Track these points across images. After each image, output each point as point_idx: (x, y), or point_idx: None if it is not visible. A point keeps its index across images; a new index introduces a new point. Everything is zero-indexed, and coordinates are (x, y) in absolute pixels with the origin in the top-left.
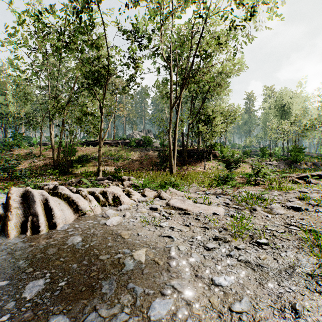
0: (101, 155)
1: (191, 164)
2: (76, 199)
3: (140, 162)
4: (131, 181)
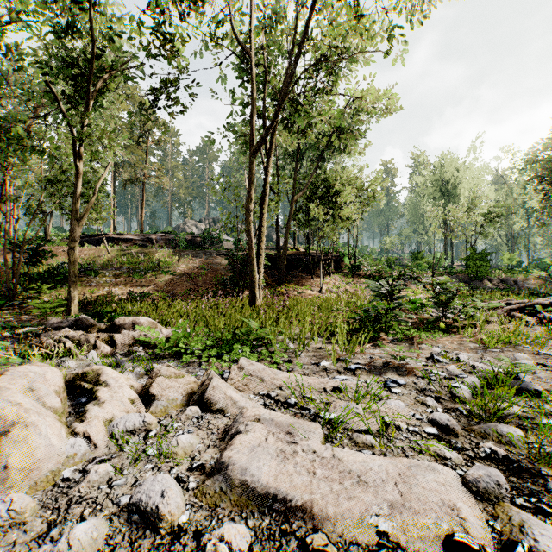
0: (76, 260)
1: (295, 283)
2: None
3: (191, 279)
4: (139, 331)
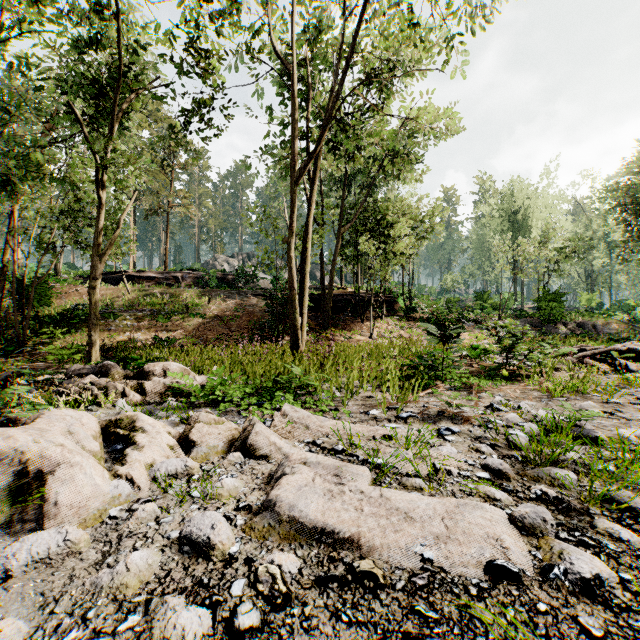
0: (97, 301)
1: (342, 327)
2: None
3: (223, 322)
4: (171, 379)
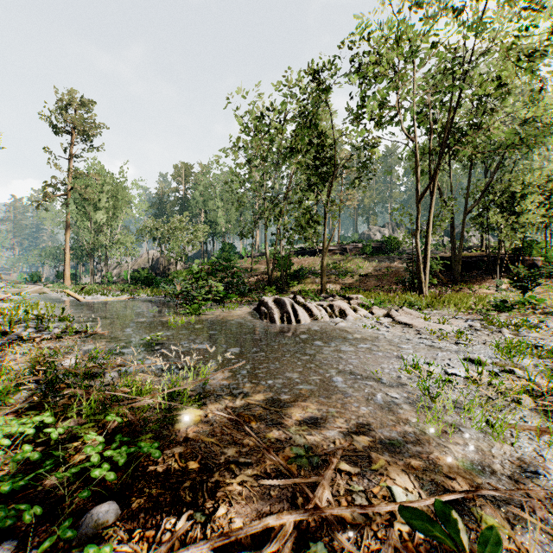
0: (324, 269)
1: (472, 282)
2: (310, 307)
3: (377, 279)
4: (359, 301)
